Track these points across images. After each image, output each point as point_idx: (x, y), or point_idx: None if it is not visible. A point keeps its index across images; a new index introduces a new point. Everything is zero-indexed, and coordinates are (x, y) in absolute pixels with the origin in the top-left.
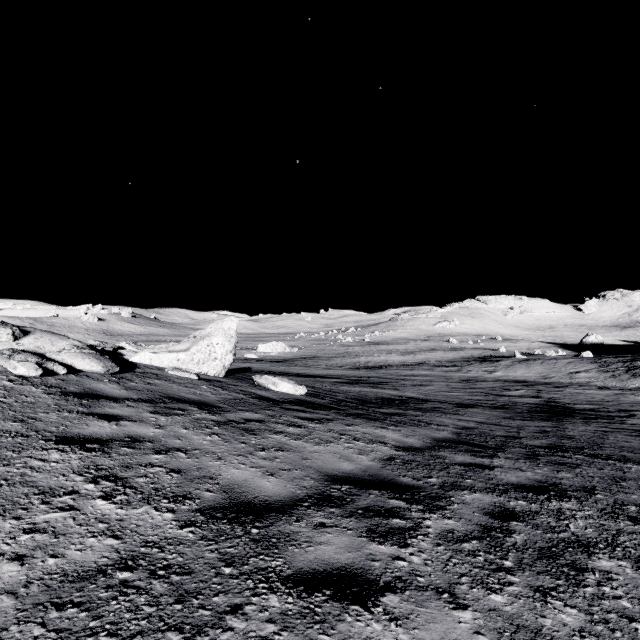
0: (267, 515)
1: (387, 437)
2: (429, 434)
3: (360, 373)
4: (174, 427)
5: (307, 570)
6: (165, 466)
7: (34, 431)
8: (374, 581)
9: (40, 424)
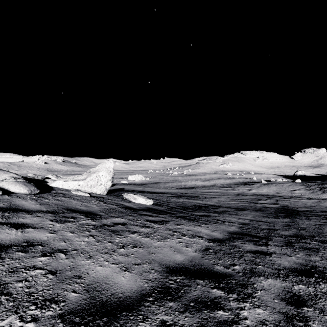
0: (119, 315)
1: (202, 232)
2: (225, 229)
3: (182, 191)
4: (64, 231)
5: None
6: (45, 268)
7: None
8: None
9: None
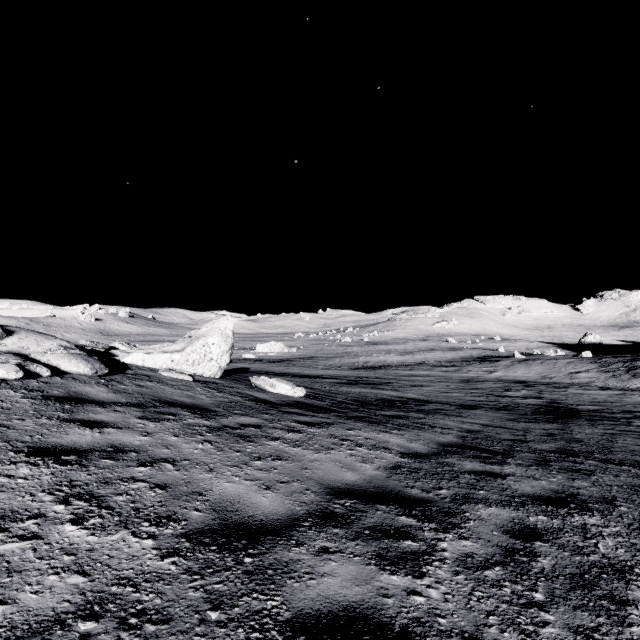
0: (262, 539)
1: (391, 442)
2: (434, 438)
3: (359, 373)
4: (163, 434)
5: (309, 612)
6: (149, 481)
7: (4, 441)
8: (388, 625)
9: (13, 433)
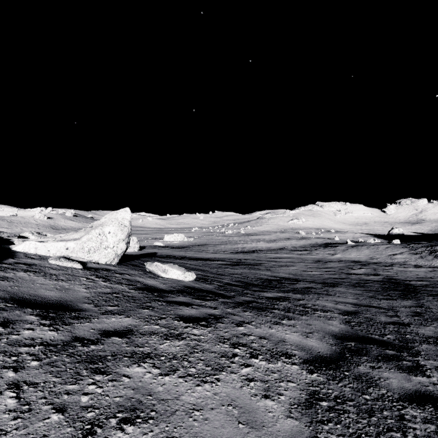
0: None
1: (287, 341)
2: (325, 327)
3: (239, 256)
4: None
5: None
6: None
7: None
8: None
9: None
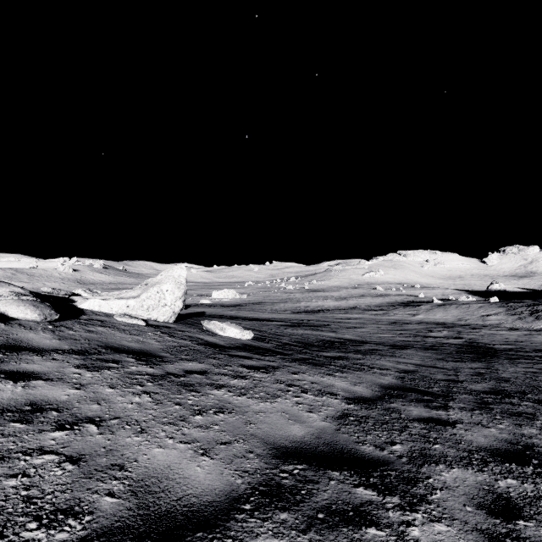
0: (189, 539)
1: (335, 386)
2: (375, 380)
3: (301, 316)
4: (98, 386)
5: None
6: (60, 451)
7: None
8: None
9: None
